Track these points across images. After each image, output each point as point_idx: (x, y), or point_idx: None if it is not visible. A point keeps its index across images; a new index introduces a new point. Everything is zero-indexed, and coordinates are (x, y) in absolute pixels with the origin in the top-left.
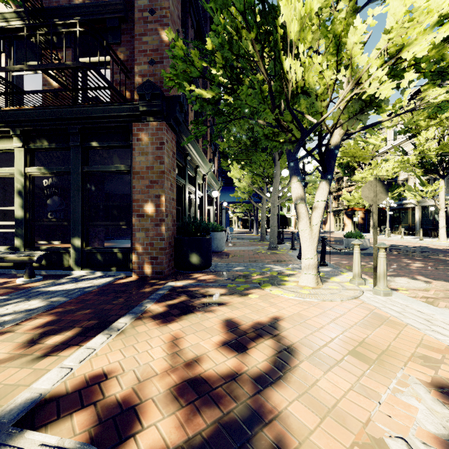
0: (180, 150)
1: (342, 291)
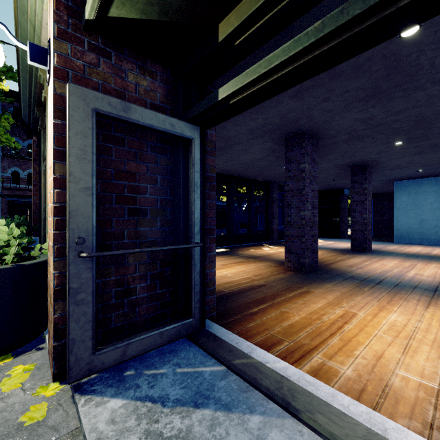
0: None
1: None
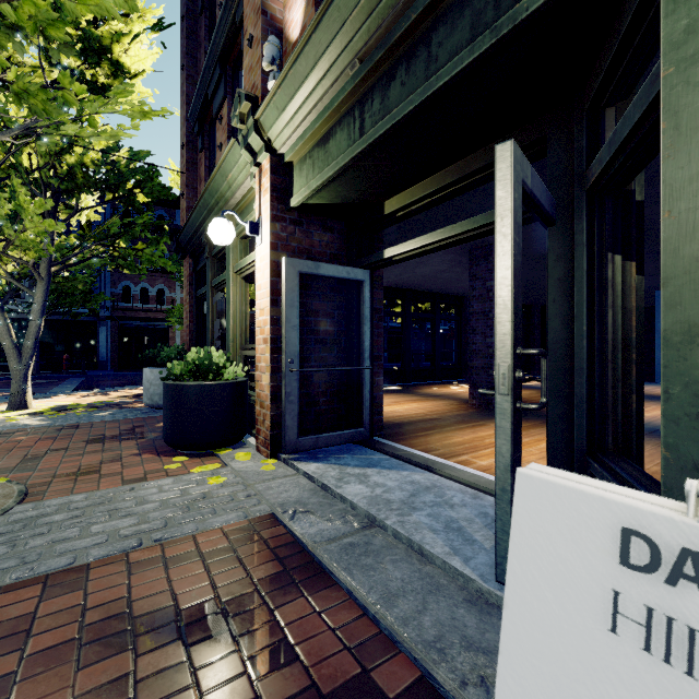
0: (204, 249)
1: (0, 408)
